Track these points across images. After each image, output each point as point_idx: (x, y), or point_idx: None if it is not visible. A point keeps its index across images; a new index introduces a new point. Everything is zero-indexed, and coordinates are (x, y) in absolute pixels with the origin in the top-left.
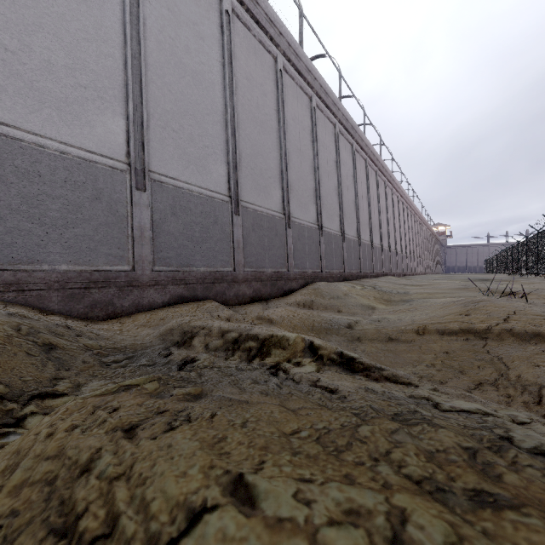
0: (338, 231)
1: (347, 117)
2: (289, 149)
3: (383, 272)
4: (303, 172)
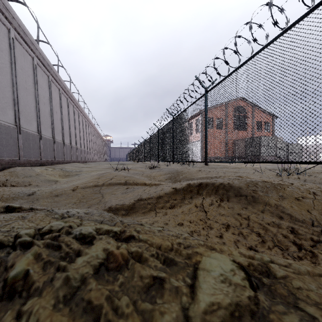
0: (36, 132)
1: (44, 56)
2: None
3: (72, 160)
4: (1, 83)
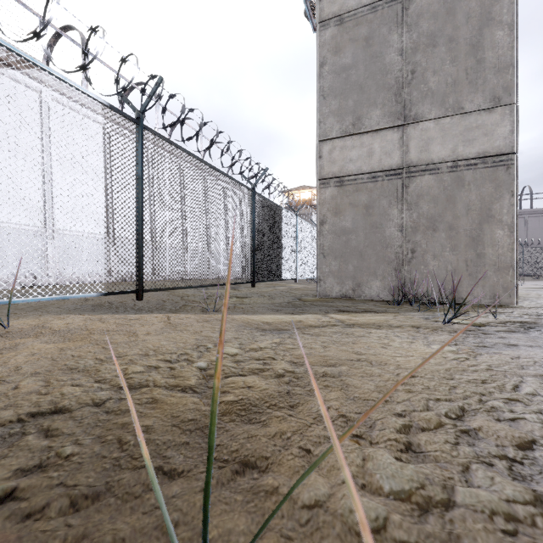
0: None
1: (535, 210)
2: None
3: None
4: None
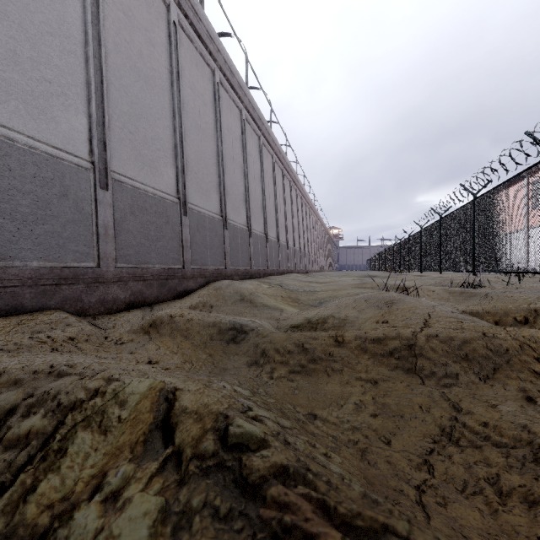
0: (244, 225)
1: (254, 105)
2: (187, 122)
3: (289, 269)
4: (204, 153)
